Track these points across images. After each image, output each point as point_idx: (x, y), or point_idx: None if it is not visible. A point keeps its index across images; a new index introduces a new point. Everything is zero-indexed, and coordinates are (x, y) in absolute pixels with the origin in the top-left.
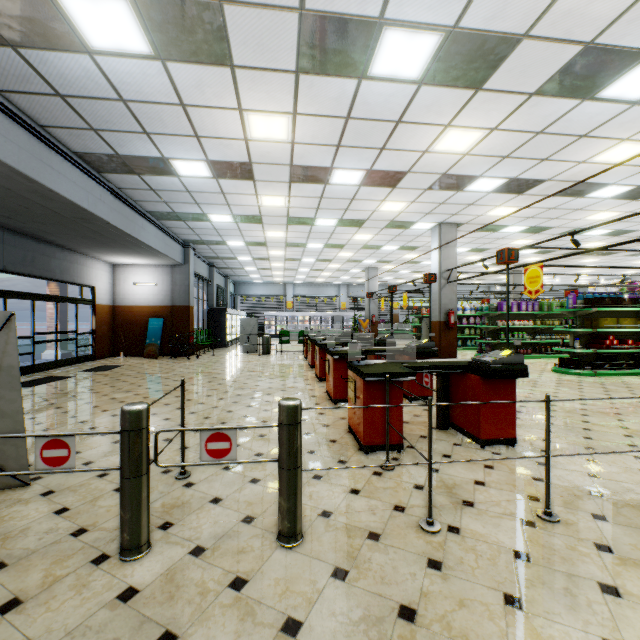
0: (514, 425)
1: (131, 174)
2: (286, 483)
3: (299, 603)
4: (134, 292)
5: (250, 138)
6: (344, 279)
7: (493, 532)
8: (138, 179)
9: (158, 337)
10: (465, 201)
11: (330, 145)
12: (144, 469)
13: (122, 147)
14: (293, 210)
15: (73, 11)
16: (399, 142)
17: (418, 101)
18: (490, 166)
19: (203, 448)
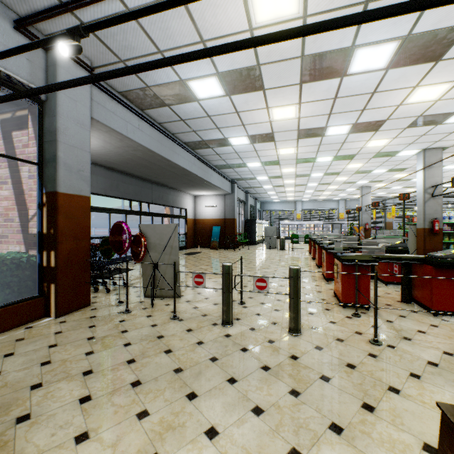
0: None
1: (208, 148)
2: (292, 305)
3: (298, 352)
4: (205, 211)
5: (272, 120)
6: (342, 196)
7: (418, 352)
8: (211, 150)
9: (217, 237)
10: (446, 130)
11: (324, 114)
12: (231, 290)
13: (205, 136)
14: (300, 154)
15: (193, 87)
16: (376, 103)
17: (387, 78)
18: None
19: (254, 284)
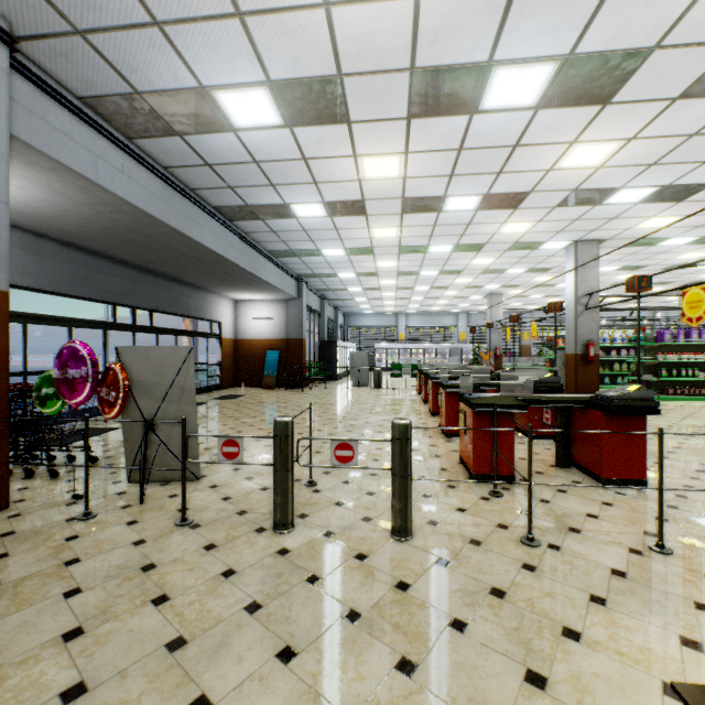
0: (644, 466)
1: (256, 220)
2: (398, 487)
3: (408, 574)
4: (253, 326)
5: (363, 179)
6: (463, 307)
7: (594, 553)
8: (262, 224)
9: (274, 369)
10: (605, 215)
11: (442, 176)
12: (290, 466)
13: (251, 199)
14: (405, 239)
15: (226, 104)
16: (518, 164)
17: (536, 124)
18: (633, 176)
19: (332, 454)
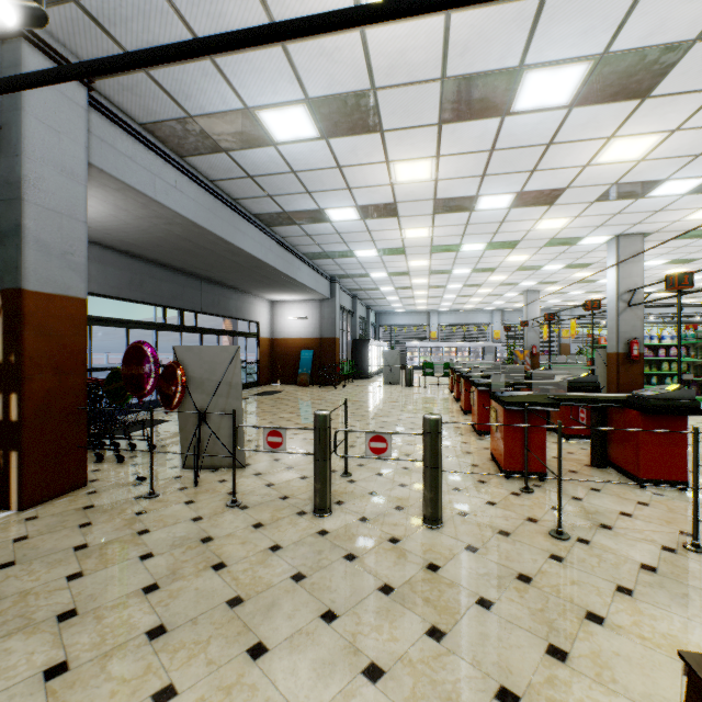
0: (684, 467)
1: (293, 225)
2: (429, 478)
3: (438, 557)
4: (288, 326)
5: (395, 182)
6: (497, 304)
7: (624, 549)
8: (298, 228)
9: (309, 367)
10: (650, 208)
11: (474, 176)
12: (328, 456)
13: (288, 206)
14: (437, 239)
15: (267, 121)
16: (552, 162)
17: (570, 122)
18: (678, 167)
19: (367, 446)
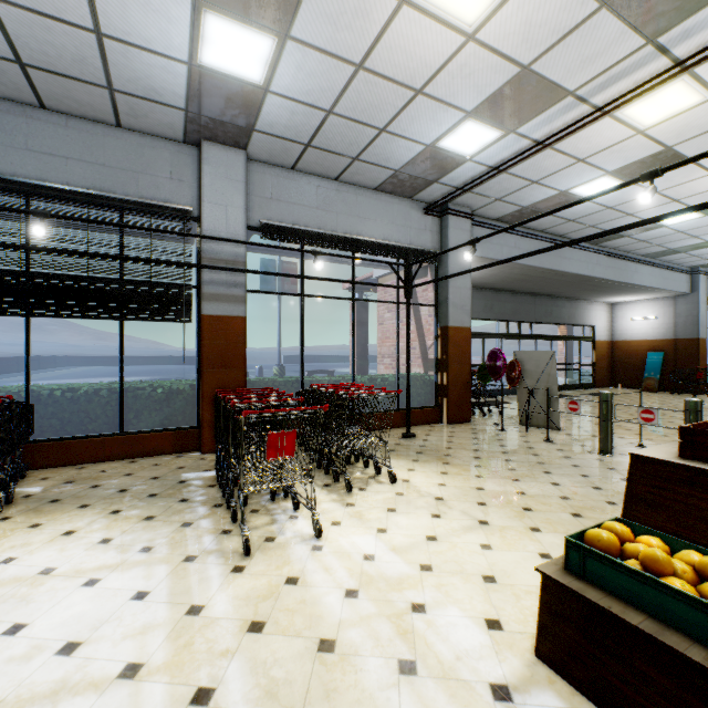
0: None
1: (620, 238)
2: None
3: None
4: (631, 327)
5: None
6: None
7: None
8: (627, 239)
9: (656, 371)
10: None
11: None
12: (608, 419)
13: (611, 227)
14: None
15: (578, 192)
16: None
17: None
18: None
19: (638, 416)
